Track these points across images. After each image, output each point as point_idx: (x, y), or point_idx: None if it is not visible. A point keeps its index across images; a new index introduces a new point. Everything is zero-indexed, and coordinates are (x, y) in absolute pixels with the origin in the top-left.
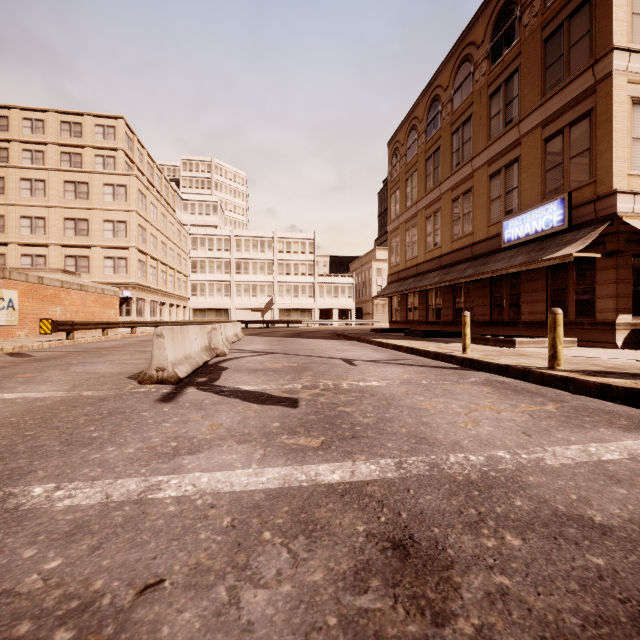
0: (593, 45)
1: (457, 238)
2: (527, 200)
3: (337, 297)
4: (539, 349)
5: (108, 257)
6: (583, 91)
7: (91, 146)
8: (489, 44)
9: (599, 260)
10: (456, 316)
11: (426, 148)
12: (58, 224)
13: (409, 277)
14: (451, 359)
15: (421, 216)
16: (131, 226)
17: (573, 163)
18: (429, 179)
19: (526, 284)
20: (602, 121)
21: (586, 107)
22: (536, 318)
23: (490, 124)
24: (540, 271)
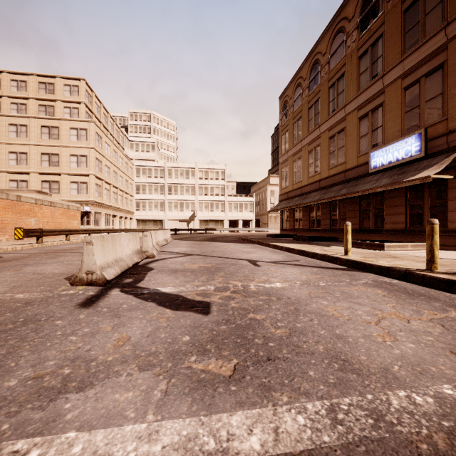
0: (445, 11)
1: (333, 166)
2: (389, 136)
3: (242, 211)
4: (404, 252)
5: (73, 182)
6: (437, 48)
7: (61, 100)
8: (358, 18)
9: (450, 181)
10: (332, 225)
11: (309, 99)
12: (36, 157)
13: (296, 196)
14: (336, 260)
15: (305, 150)
16: (90, 159)
17: (428, 105)
18: (311, 123)
19: (389, 200)
20: (453, 71)
21: (439, 61)
22: (397, 227)
23: (359, 79)
24: (400, 190)
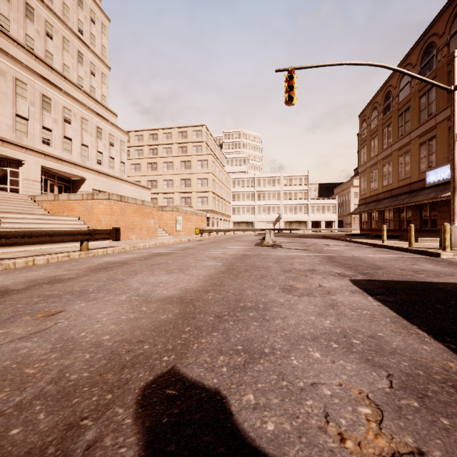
0: None
1: (401, 179)
2: (439, 160)
3: (324, 213)
4: (431, 243)
5: (199, 197)
6: None
7: (191, 142)
8: (419, 67)
9: None
10: (401, 226)
11: (383, 122)
12: (178, 182)
13: (372, 202)
14: (375, 245)
15: (380, 164)
16: (209, 180)
17: None
18: (385, 142)
19: (439, 208)
20: None
21: None
22: None
23: (420, 114)
24: (446, 201)
